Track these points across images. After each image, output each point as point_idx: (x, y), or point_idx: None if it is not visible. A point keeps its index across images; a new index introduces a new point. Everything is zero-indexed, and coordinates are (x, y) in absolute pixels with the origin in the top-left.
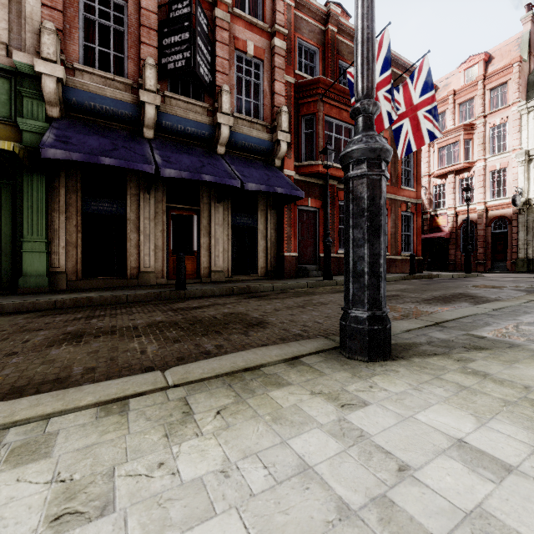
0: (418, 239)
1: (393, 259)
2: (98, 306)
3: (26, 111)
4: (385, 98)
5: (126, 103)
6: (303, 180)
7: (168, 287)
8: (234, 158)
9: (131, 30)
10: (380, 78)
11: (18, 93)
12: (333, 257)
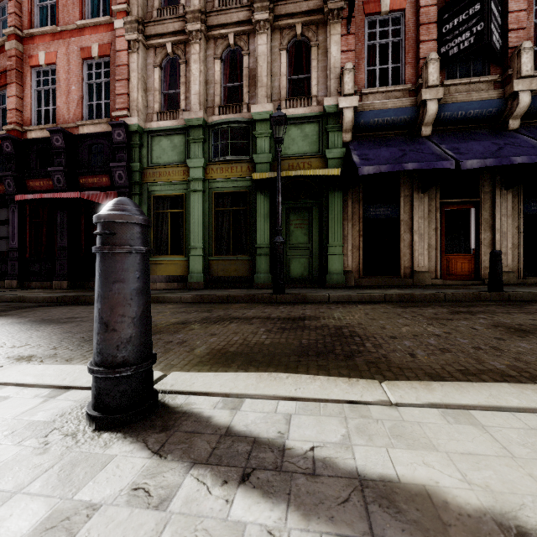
0: None
1: None
2: (426, 302)
3: (329, 143)
4: None
5: (405, 109)
6: None
7: (461, 288)
8: (531, 129)
9: (408, 36)
10: None
11: (324, 130)
12: None
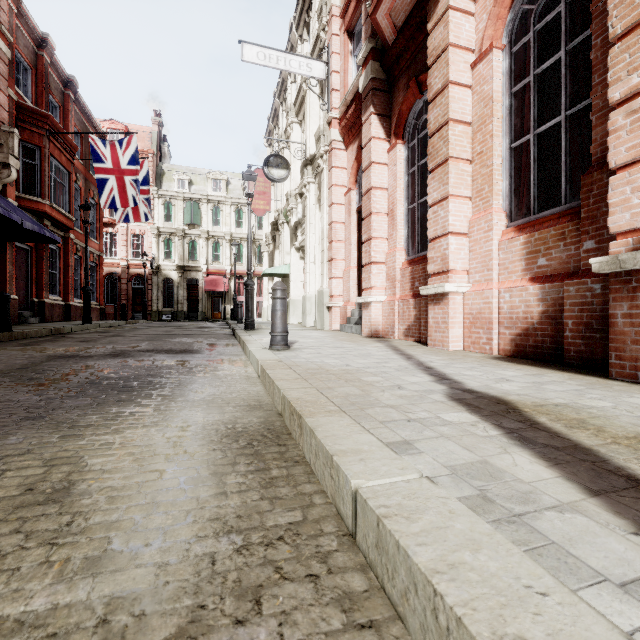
0: (101, 289)
1: None
2: None
3: None
4: (132, 185)
5: None
6: None
7: None
8: None
9: None
10: (128, 167)
11: None
12: (48, 302)
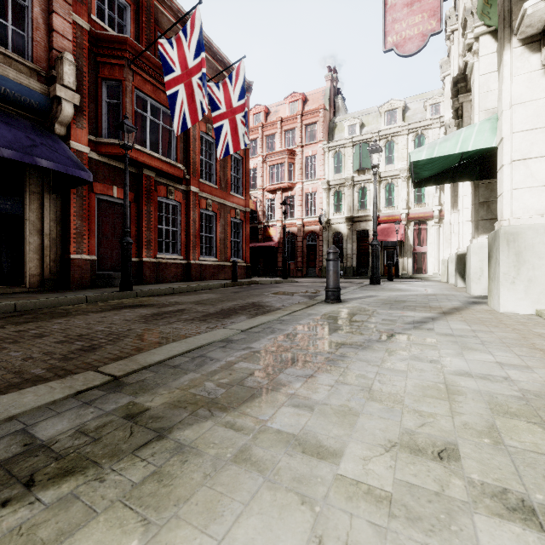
0: (247, 246)
1: (222, 265)
2: None
3: None
4: (198, 86)
5: None
6: (105, 162)
7: None
8: None
9: None
10: (193, 60)
11: None
12: (149, 262)
